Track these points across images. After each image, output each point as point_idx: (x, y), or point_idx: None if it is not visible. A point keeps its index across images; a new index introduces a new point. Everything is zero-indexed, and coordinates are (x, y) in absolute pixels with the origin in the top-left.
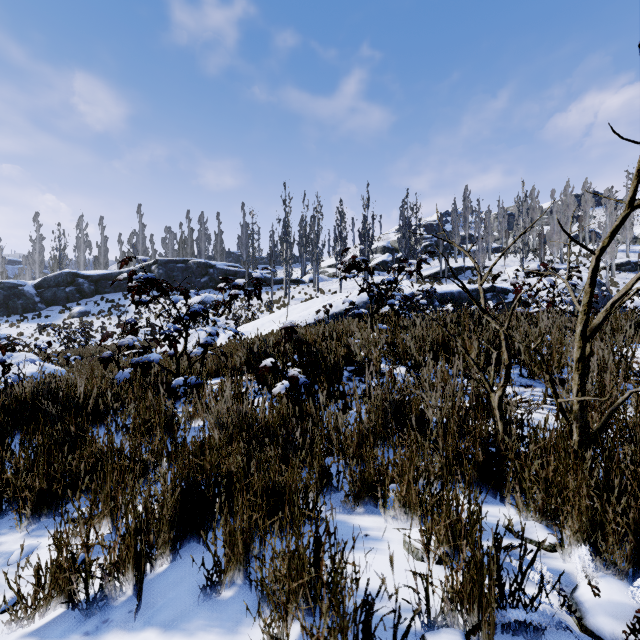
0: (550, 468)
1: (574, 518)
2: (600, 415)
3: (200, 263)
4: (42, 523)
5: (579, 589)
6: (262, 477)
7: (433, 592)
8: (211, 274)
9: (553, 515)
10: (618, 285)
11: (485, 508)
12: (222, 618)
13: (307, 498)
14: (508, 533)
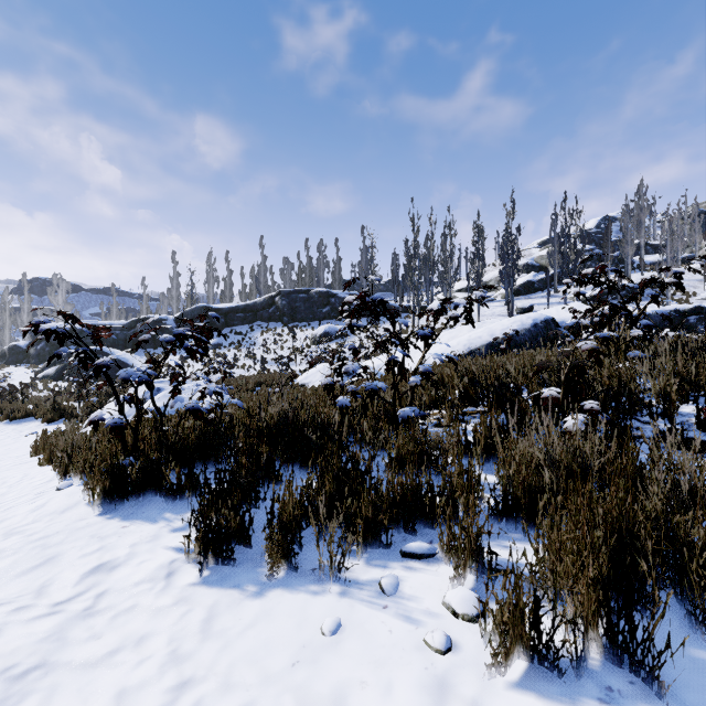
0: None
1: None
2: None
3: (322, 292)
4: (371, 553)
5: None
6: None
7: None
8: (333, 304)
9: None
10: None
11: None
12: None
13: None
14: None
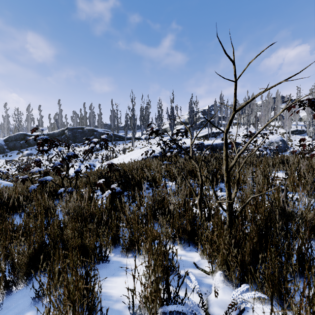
0: (215, 234)
1: (218, 259)
2: (251, 207)
3: (90, 129)
4: None
5: (211, 294)
6: (77, 240)
7: (136, 298)
8: (95, 135)
9: (214, 257)
10: (292, 141)
11: (188, 253)
12: (39, 313)
13: (101, 250)
14: (194, 266)
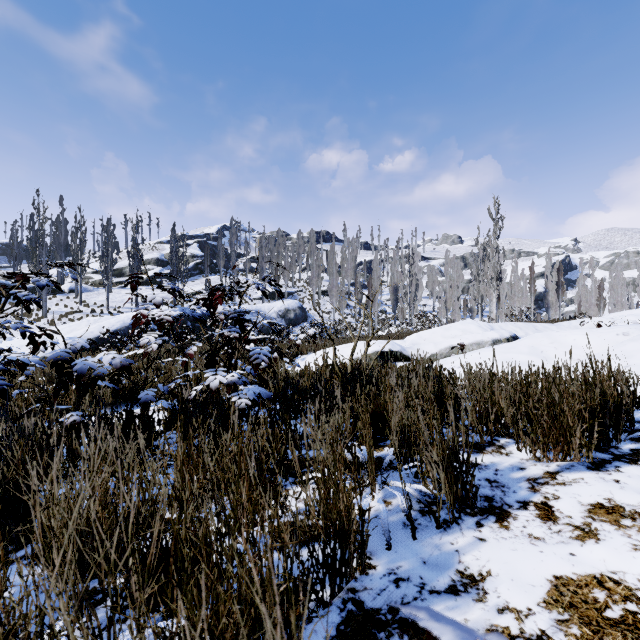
0: None
1: None
2: None
3: None
4: None
5: None
6: None
7: None
8: None
9: None
10: (321, 305)
11: None
12: None
13: None
14: None
